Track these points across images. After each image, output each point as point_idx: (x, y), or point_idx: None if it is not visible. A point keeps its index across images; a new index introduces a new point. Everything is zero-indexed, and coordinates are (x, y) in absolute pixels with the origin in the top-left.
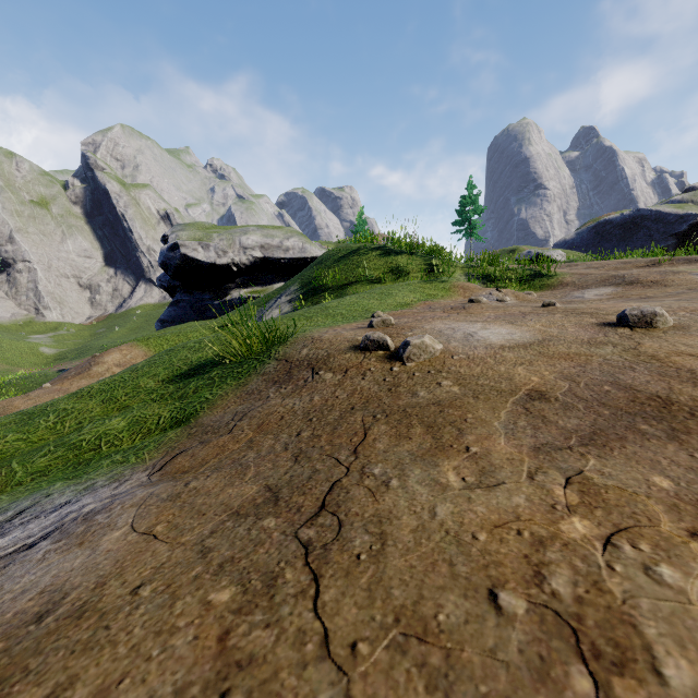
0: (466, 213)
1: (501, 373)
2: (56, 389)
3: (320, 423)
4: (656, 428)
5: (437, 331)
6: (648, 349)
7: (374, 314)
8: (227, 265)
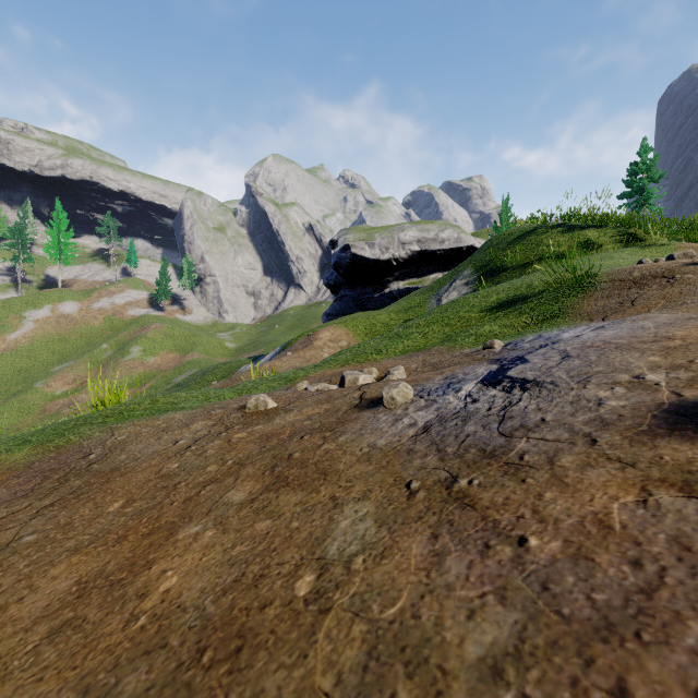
0: (637, 182)
1: None
2: (297, 356)
3: None
4: None
5: None
6: None
7: (642, 261)
8: (388, 260)
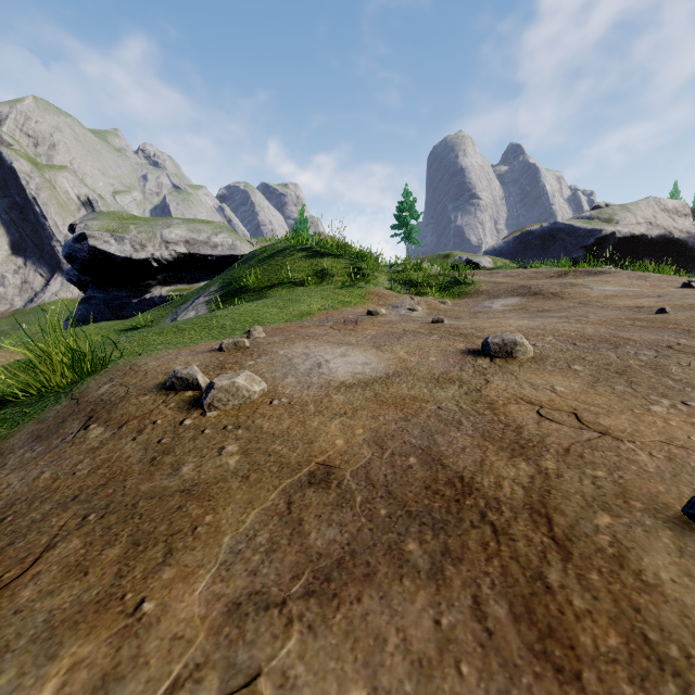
0: (404, 217)
1: (308, 431)
2: None
3: (5, 529)
4: (425, 548)
5: (288, 358)
6: (491, 391)
7: (250, 329)
8: (146, 260)
